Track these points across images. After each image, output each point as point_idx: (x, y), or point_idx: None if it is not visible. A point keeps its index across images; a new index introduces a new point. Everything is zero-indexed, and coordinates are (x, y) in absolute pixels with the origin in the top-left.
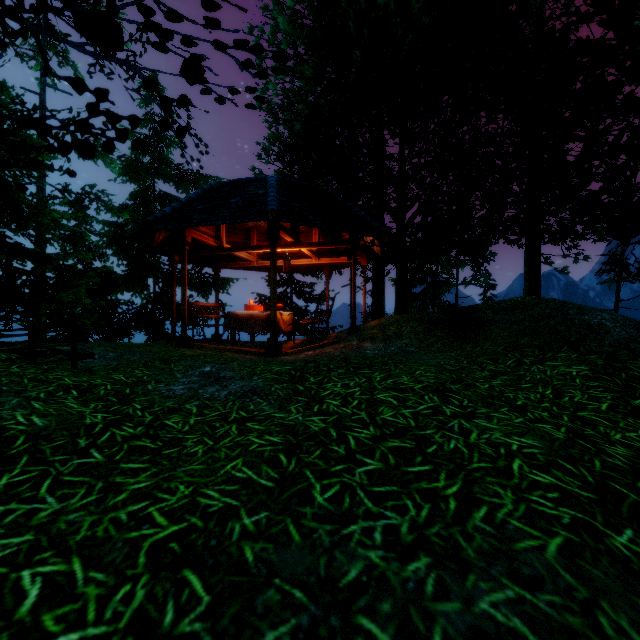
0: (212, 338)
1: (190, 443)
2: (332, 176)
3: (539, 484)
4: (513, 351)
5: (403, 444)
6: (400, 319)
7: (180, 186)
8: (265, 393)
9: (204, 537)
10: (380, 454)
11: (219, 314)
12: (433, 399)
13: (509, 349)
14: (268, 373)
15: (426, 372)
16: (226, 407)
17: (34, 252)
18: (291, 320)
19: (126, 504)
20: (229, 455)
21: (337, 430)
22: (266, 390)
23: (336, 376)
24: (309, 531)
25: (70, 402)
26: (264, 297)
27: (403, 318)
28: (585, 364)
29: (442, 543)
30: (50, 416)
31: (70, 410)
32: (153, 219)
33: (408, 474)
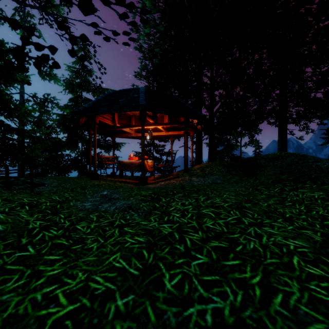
0: (111, 174)
1: (89, 241)
2: (174, 88)
3: (313, 275)
4: (278, 183)
5: (220, 244)
6: (212, 164)
7: (95, 95)
8: (136, 208)
9: (89, 316)
10: (206, 251)
11: (114, 161)
12: (236, 213)
13: (275, 182)
14: (139, 195)
15: (229, 195)
16: (113, 217)
17: (17, 129)
18: (152, 165)
19: (42, 287)
20: (112, 250)
21: (179, 234)
22: (137, 206)
23: (177, 198)
24: (161, 312)
25: (22, 214)
26: (138, 152)
27: (213, 164)
28: (322, 191)
29: (254, 325)
30: (8, 223)
31: (21, 219)
32: (78, 110)
33: (225, 267)
